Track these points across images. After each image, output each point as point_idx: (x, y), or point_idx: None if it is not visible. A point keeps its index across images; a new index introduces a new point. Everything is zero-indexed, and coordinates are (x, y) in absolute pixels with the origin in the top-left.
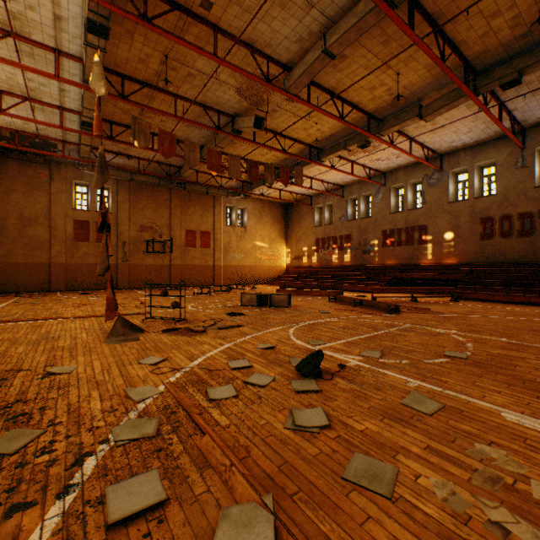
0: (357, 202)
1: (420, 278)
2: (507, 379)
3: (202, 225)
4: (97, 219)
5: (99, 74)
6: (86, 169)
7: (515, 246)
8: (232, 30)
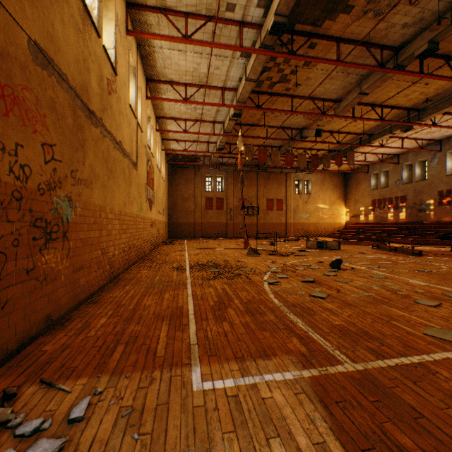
0: (412, 167)
1: None
2: (436, 277)
3: (278, 195)
4: (216, 196)
5: (240, 141)
6: (212, 168)
7: None
8: (301, 94)
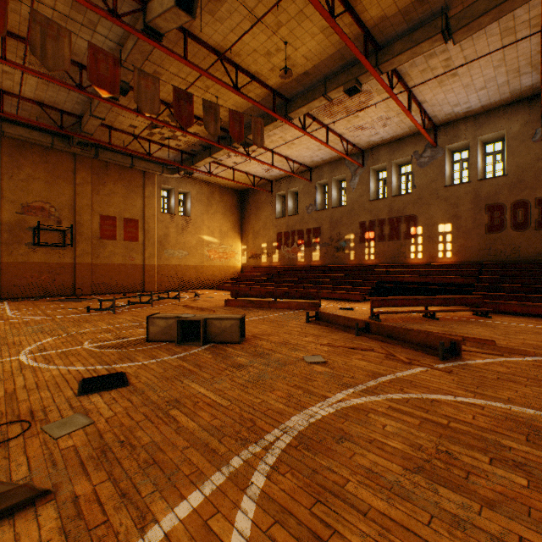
0: (328, 187)
1: (414, 281)
2: None
3: (127, 210)
4: None
5: None
6: None
7: (532, 241)
8: None
